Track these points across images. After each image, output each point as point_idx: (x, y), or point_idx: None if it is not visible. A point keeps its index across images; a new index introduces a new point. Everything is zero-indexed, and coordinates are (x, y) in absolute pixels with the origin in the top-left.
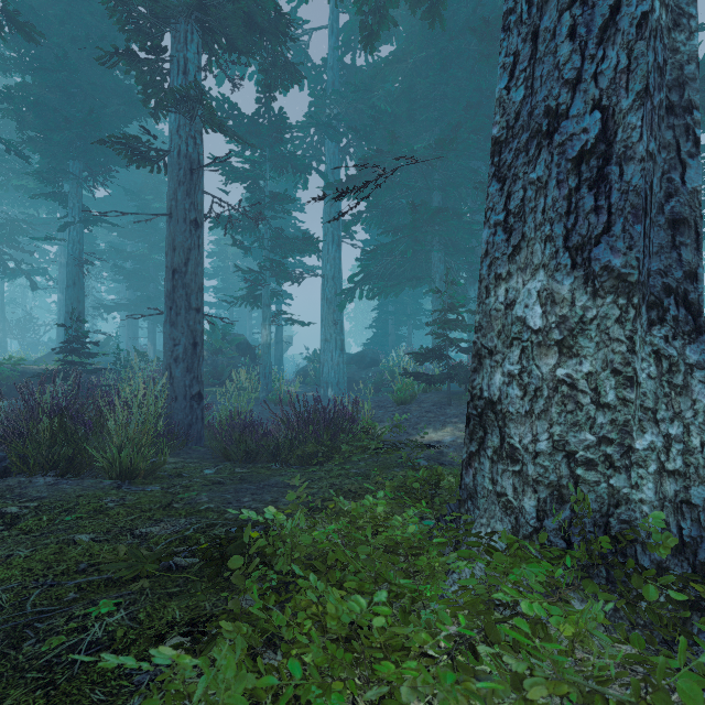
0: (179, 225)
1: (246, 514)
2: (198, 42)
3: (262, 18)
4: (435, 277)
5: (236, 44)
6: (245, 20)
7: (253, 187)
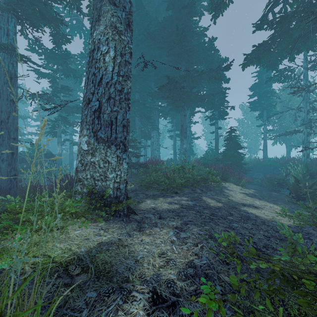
0: (4, 101)
1: (1, 198)
2: (15, 22)
3: (49, 15)
4: (137, 127)
5: (35, 25)
6: (40, 14)
7: (53, 82)
